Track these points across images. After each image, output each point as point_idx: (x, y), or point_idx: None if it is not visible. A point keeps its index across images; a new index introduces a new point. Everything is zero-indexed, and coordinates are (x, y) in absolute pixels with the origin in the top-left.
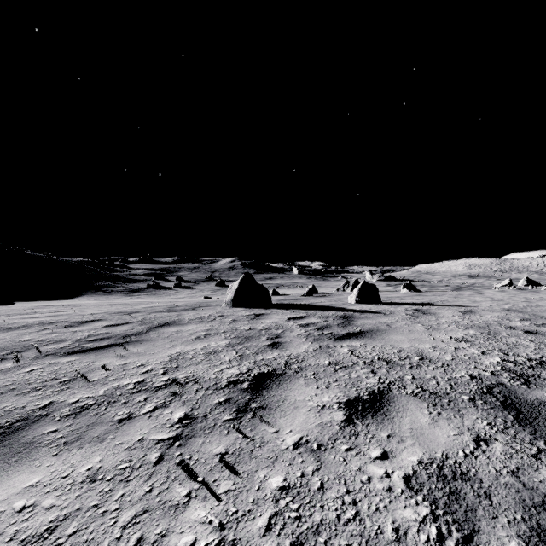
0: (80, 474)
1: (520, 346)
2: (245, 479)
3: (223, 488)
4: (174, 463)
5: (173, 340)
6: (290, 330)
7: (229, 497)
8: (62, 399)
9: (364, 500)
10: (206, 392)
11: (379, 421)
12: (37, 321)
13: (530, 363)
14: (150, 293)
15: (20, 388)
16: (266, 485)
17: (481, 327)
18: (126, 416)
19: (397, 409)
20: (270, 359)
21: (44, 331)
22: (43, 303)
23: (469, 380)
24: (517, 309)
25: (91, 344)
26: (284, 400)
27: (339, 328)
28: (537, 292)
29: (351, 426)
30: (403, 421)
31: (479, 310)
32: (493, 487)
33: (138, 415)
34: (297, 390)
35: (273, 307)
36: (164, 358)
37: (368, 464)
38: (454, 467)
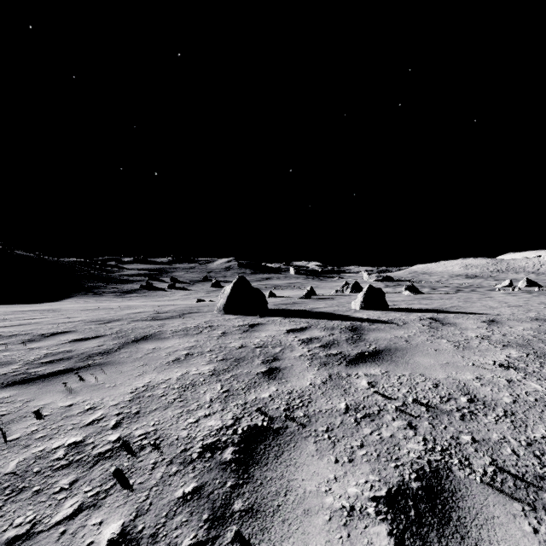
0: None
1: None
2: None
3: None
4: None
5: (145, 364)
6: (290, 348)
7: None
8: None
9: None
10: (167, 469)
11: None
12: None
13: None
14: (143, 294)
15: None
16: None
17: (521, 344)
18: (25, 531)
19: (477, 520)
20: (266, 399)
21: None
22: (22, 307)
23: None
24: None
25: (43, 368)
26: (287, 492)
27: (349, 346)
28: None
29: None
30: None
31: (504, 319)
32: None
33: (45, 529)
34: (305, 466)
35: (269, 314)
36: (124, 396)
37: None
38: None
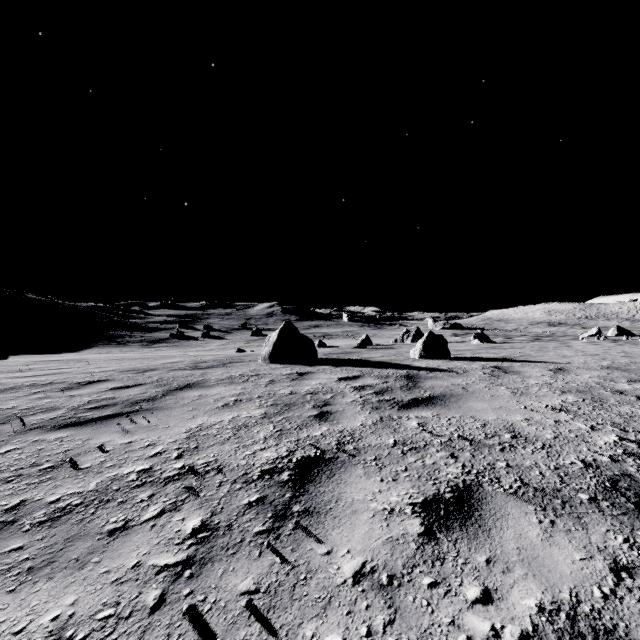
0: (41, 628)
1: (639, 419)
2: None
3: None
4: (180, 609)
5: (194, 409)
6: (342, 395)
7: None
8: (39, 496)
9: None
10: (232, 486)
11: (471, 536)
12: (29, 381)
13: None
14: (173, 344)
15: None
16: None
17: (581, 391)
18: (121, 525)
19: (494, 516)
20: (318, 436)
21: (35, 395)
22: (42, 357)
23: (583, 468)
24: (619, 366)
25: (91, 413)
26: (337, 500)
27: (402, 392)
28: (636, 344)
29: (433, 544)
30: (505, 536)
31: (573, 367)
32: None
33: (137, 524)
34: (354, 484)
35: (320, 363)
36: (180, 435)
37: (465, 612)
38: (592, 619)
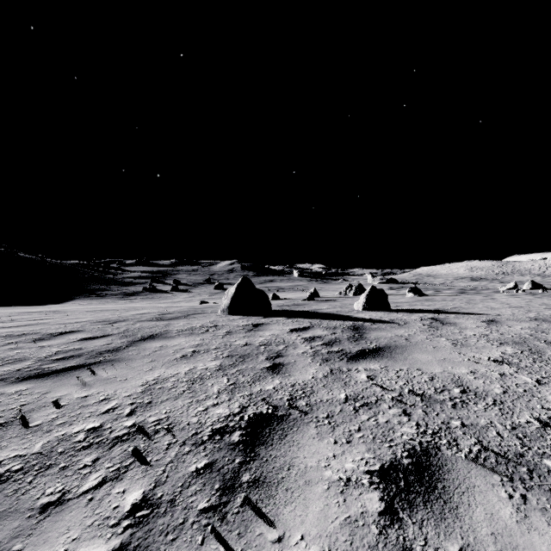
0: None
1: None
2: None
3: None
4: None
5: (154, 360)
6: (293, 346)
7: None
8: None
9: None
10: (180, 449)
11: (437, 516)
12: (7, 332)
13: None
14: (146, 296)
15: None
16: None
17: (517, 342)
18: (56, 498)
19: (459, 488)
20: (270, 391)
21: (7, 346)
22: (27, 308)
23: (541, 428)
24: (545, 318)
25: (55, 364)
26: (290, 467)
27: (350, 344)
28: None
29: (397, 528)
30: (476, 516)
31: (504, 319)
32: None
33: (74, 497)
34: (307, 446)
35: (273, 315)
36: (136, 388)
37: None
38: None
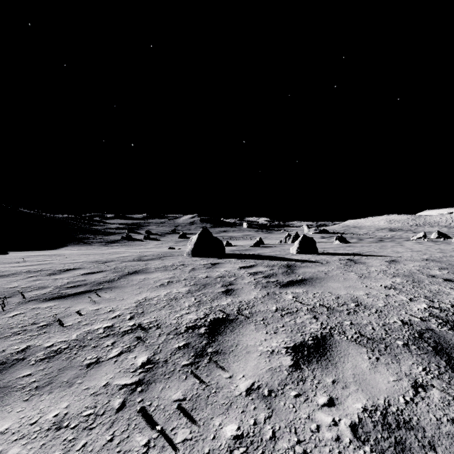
0: (47, 421)
1: (443, 293)
2: (201, 428)
3: (180, 437)
4: (135, 410)
5: (140, 287)
6: (241, 278)
7: (186, 447)
8: (39, 343)
9: (314, 451)
10: (167, 336)
11: (323, 367)
12: (25, 269)
13: (453, 310)
14: (124, 244)
15: (3, 332)
16: (221, 433)
17: (406, 275)
18: (94, 361)
19: (340, 355)
20: (224, 305)
21: (30, 278)
22: (32, 253)
23: (401, 325)
24: (434, 259)
25: (69, 290)
26: (237, 345)
27: (283, 276)
28: (449, 243)
29: (299, 372)
30: (346, 367)
31: (402, 259)
32: (436, 437)
33: (105, 360)
34: (248, 335)
35: (227, 257)
36: (131, 304)
37: (316, 411)
38: (397, 415)
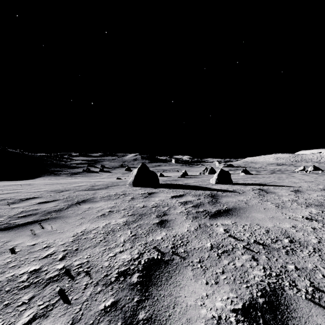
0: None
1: None
2: None
3: None
4: None
5: (83, 217)
6: (174, 208)
7: None
8: None
9: None
10: (94, 288)
11: None
12: None
13: None
14: (84, 175)
15: None
16: None
17: (317, 205)
18: None
19: None
20: (159, 240)
21: None
22: (11, 182)
23: None
24: None
25: (19, 220)
26: (174, 305)
27: (210, 206)
28: None
29: None
30: None
31: (304, 189)
32: None
33: None
34: (186, 286)
35: (160, 187)
36: (69, 238)
37: None
38: None
